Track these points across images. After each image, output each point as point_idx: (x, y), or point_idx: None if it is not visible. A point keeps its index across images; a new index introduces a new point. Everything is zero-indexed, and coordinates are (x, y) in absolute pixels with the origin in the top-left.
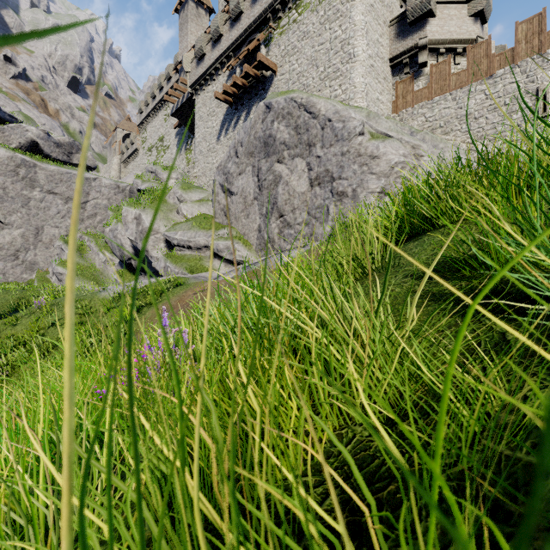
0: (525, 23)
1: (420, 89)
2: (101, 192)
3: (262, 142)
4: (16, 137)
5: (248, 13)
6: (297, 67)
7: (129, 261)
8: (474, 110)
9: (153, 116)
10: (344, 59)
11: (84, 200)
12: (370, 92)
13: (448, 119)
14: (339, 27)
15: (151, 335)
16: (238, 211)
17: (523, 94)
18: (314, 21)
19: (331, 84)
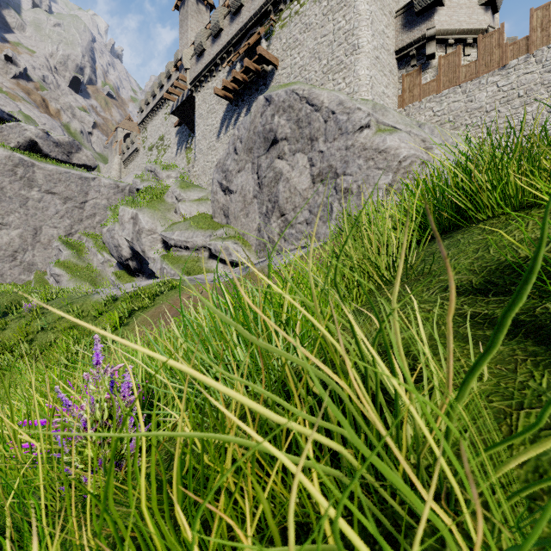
0: (541, 10)
1: (428, 82)
2: (100, 191)
3: (262, 137)
4: (15, 137)
5: (249, 6)
6: (299, 60)
7: (126, 262)
8: (486, 103)
9: (153, 115)
10: (348, 51)
11: (83, 200)
12: (376, 85)
13: (457, 112)
14: (343, 17)
15: (88, 371)
16: (237, 210)
17: (539, 86)
18: (317, 12)
19: (334, 77)
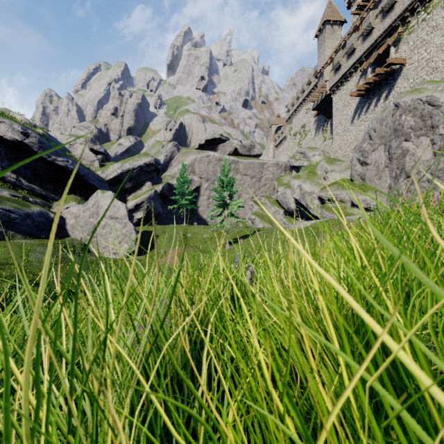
0: None
1: None
2: (269, 170)
3: (392, 129)
4: (228, 148)
5: (378, 27)
6: (426, 55)
7: (292, 211)
8: None
9: (297, 112)
10: None
11: (260, 176)
12: None
13: None
14: None
15: None
16: (371, 176)
17: None
18: (443, 15)
19: None
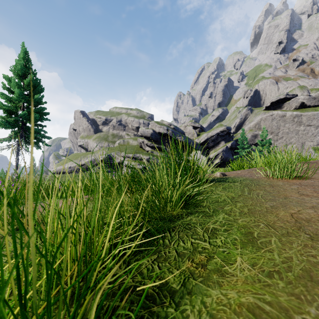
0: None
1: None
2: None
3: None
4: (294, 104)
5: None
6: None
7: None
8: None
9: None
10: None
11: None
12: None
13: None
14: None
15: None
16: None
17: None
18: None
19: None
